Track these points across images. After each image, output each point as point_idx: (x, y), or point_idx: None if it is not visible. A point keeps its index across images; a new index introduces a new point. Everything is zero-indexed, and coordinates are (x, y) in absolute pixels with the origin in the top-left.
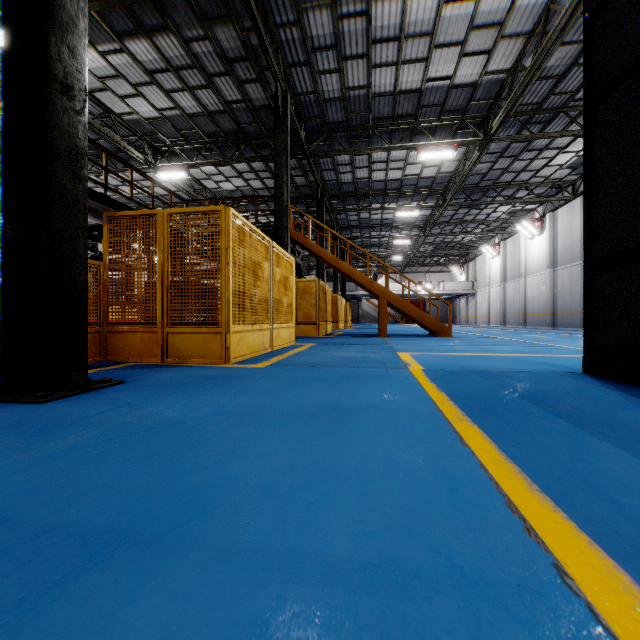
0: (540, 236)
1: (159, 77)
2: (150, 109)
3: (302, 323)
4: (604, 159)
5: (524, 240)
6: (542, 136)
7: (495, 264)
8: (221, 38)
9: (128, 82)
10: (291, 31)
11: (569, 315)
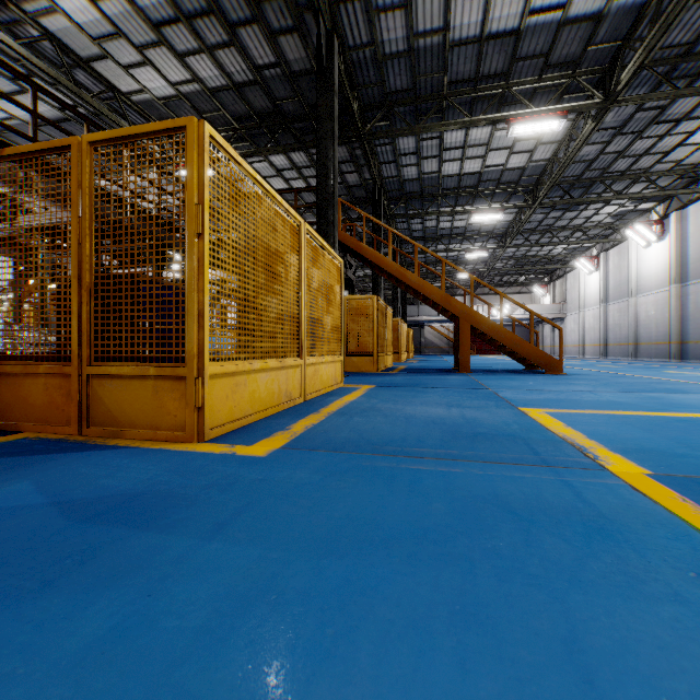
0: (659, 243)
1: (168, 33)
2: (163, 84)
3: (354, 354)
4: None
5: (635, 249)
6: (691, 92)
7: (592, 281)
8: None
9: (130, 43)
10: None
11: None
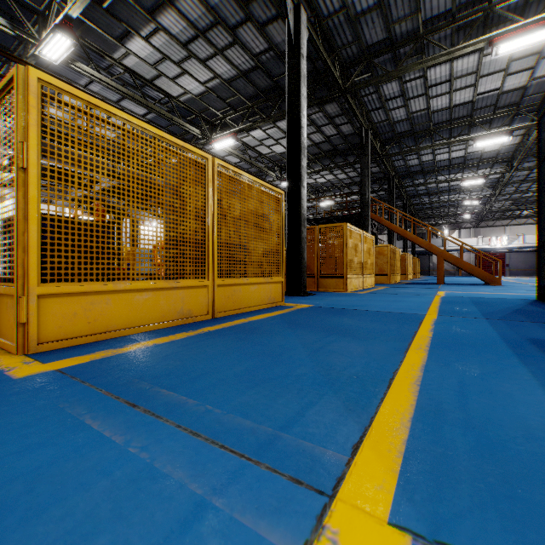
0: None
1: None
2: (282, 149)
3: (378, 275)
4: (542, 194)
5: None
6: None
7: None
8: (328, 109)
9: (273, 139)
10: (371, 96)
11: None
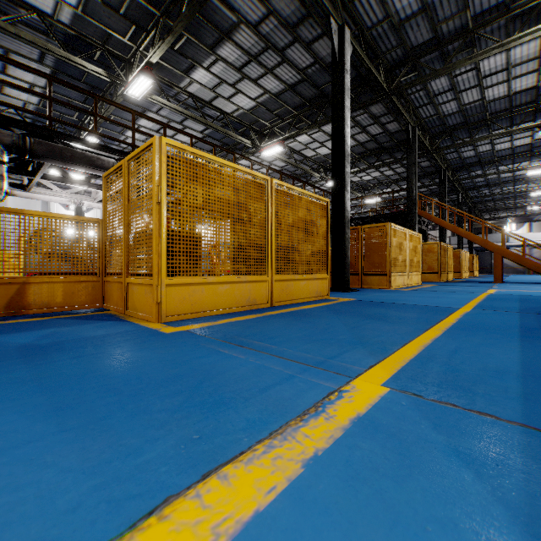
0: None
1: None
2: (327, 150)
3: (426, 272)
4: None
5: None
6: None
7: None
8: (373, 110)
9: (318, 142)
10: (418, 93)
11: None
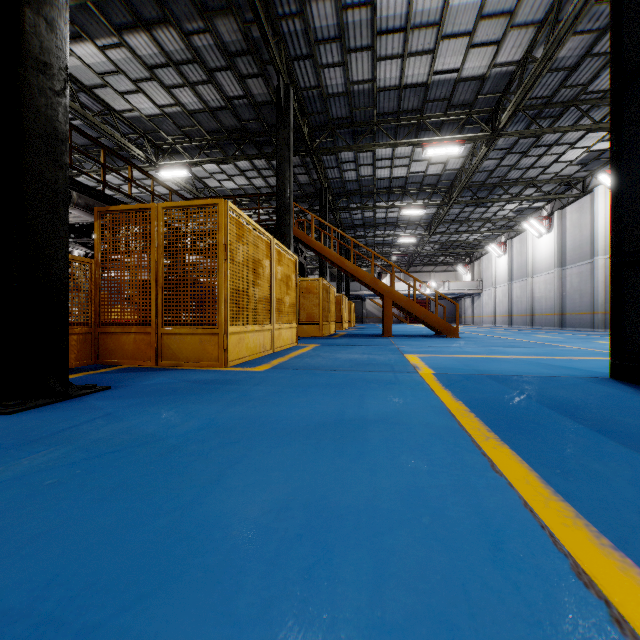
0: (548, 234)
1: (159, 72)
2: (151, 106)
3: (305, 323)
4: (635, 144)
5: (531, 239)
6: (552, 131)
7: (501, 263)
8: (222, 31)
9: (128, 78)
10: (294, 23)
11: (578, 315)
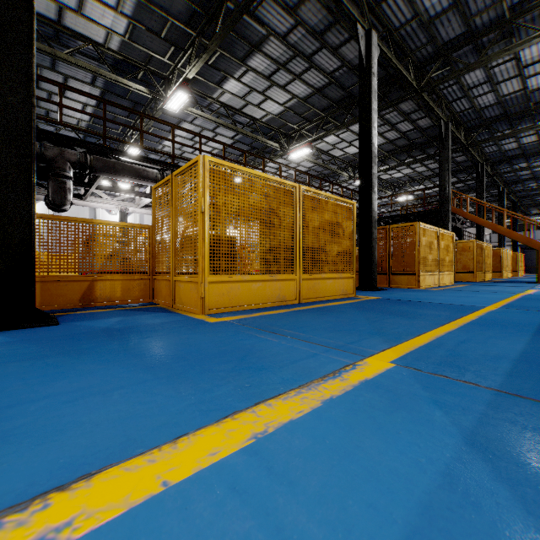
0: None
1: None
2: (355, 149)
3: (461, 272)
4: None
5: None
6: None
7: None
8: (403, 107)
9: (346, 142)
10: (451, 87)
11: None
